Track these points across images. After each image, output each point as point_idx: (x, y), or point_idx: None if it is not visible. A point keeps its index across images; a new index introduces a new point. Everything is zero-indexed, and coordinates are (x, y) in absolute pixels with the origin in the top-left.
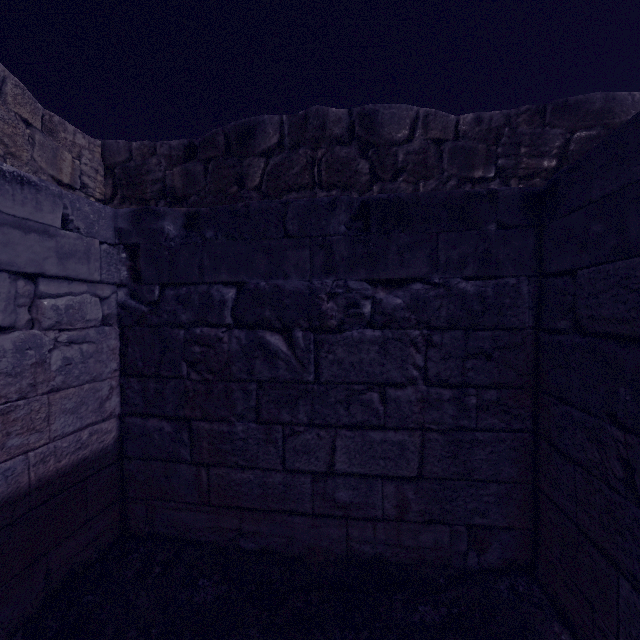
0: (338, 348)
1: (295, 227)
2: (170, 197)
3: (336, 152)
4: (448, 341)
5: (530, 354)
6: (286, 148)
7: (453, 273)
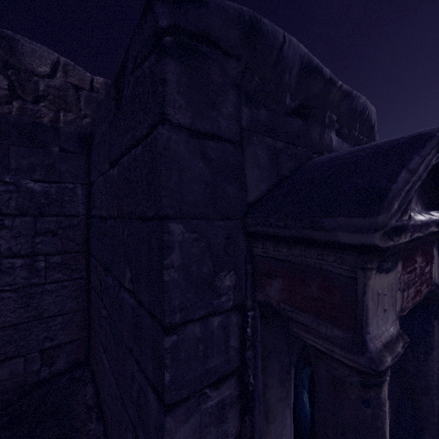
0: None
1: None
2: None
3: None
4: (20, 224)
5: (84, 231)
6: None
7: (25, 176)
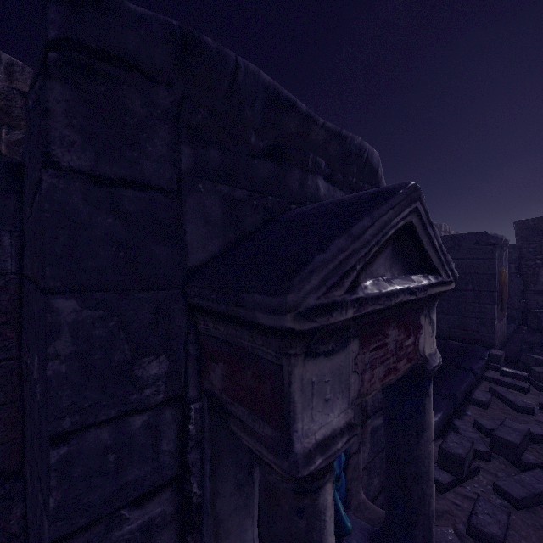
0: None
1: None
2: None
3: None
4: None
5: (15, 295)
6: None
7: None
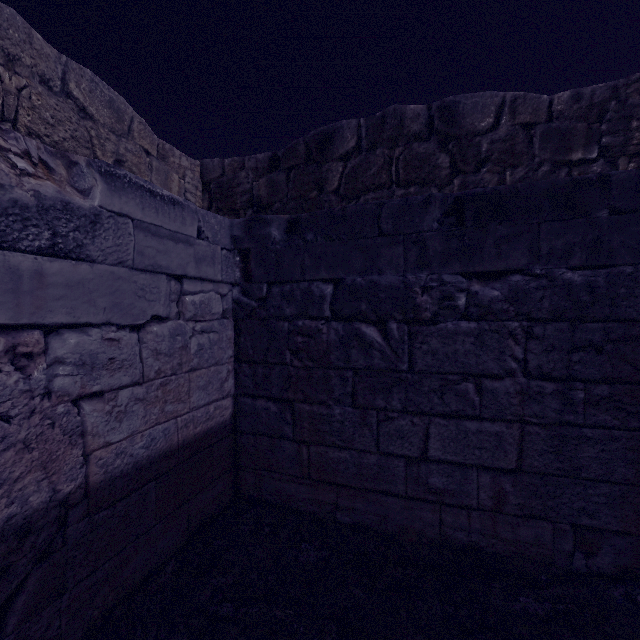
0: (432, 339)
1: (389, 226)
2: (257, 206)
3: (414, 149)
4: (551, 333)
5: None
6: (363, 150)
7: (557, 263)
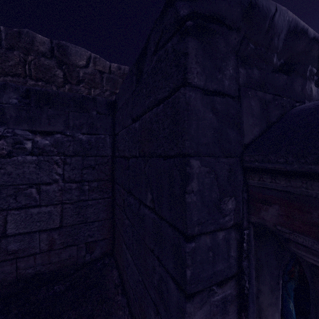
0: (9, 166)
1: None
2: None
3: (41, 60)
4: (75, 161)
5: (111, 166)
6: (3, 47)
7: (77, 131)
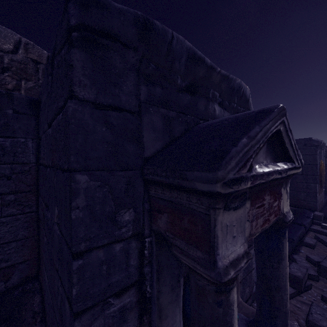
0: None
1: None
2: None
3: None
4: None
5: (35, 175)
6: None
7: None
